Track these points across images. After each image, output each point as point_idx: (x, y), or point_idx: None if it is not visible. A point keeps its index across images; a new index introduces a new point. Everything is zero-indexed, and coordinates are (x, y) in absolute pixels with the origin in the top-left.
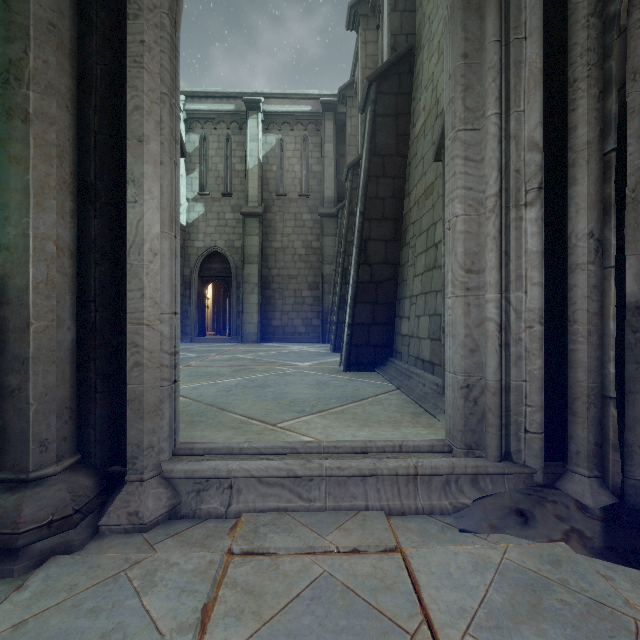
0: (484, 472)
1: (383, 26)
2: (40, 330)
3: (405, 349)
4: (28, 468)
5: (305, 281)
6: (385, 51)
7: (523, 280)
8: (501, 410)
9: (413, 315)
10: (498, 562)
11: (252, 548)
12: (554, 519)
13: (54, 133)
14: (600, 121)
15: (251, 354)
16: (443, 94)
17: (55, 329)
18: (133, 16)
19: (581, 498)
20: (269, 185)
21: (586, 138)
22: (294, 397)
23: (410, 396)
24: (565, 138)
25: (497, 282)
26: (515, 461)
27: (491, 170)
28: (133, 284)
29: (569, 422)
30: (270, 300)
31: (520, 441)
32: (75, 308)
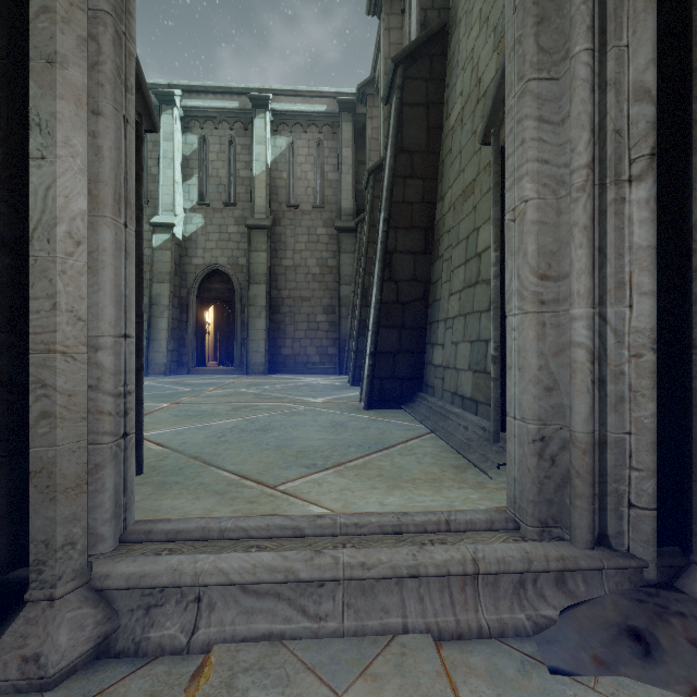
0: (574, 567)
1: (411, 1)
2: None
3: (439, 382)
4: None
5: (320, 304)
6: (413, 30)
7: (626, 288)
8: (594, 474)
9: (449, 341)
10: None
11: None
12: (689, 647)
13: None
14: None
15: (256, 388)
16: (487, 71)
17: None
18: None
19: None
20: (279, 194)
21: None
22: (303, 445)
23: (449, 443)
24: (685, 86)
25: (589, 291)
26: (615, 548)
27: (580, 130)
28: (38, 288)
29: (695, 493)
30: (280, 325)
31: (622, 519)
32: None
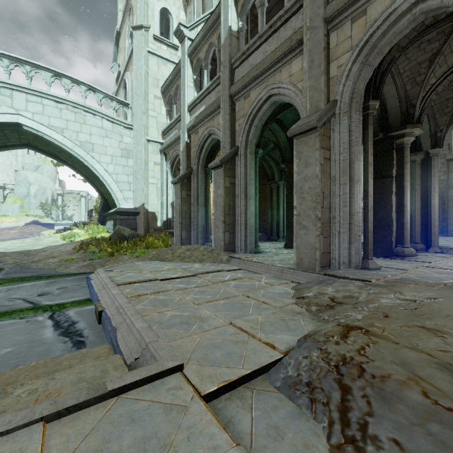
0: None
1: None
2: (417, 221)
3: None
4: (415, 241)
5: None
6: None
7: None
8: None
9: None
10: None
11: None
12: None
13: (419, 191)
14: None
15: None
16: None
17: (419, 221)
18: (432, 168)
19: None
20: None
21: None
22: None
23: None
24: None
25: None
26: None
27: None
28: (432, 213)
29: None
30: None
31: None
32: (420, 218)
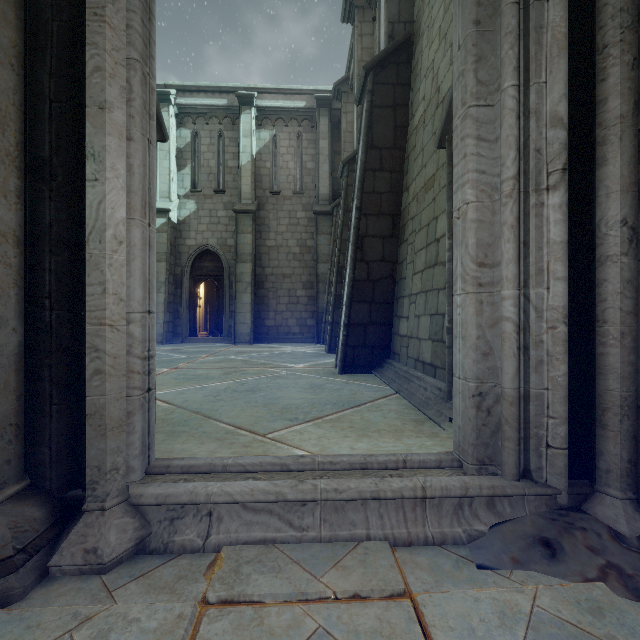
0: (502, 494)
1: (380, 14)
2: None
3: (404, 350)
4: None
5: (299, 280)
6: (382, 40)
7: (545, 274)
8: (519, 422)
9: (412, 315)
10: (528, 611)
11: (232, 595)
12: (586, 551)
13: None
14: (634, 92)
15: (243, 355)
16: (445, 81)
17: None
18: None
19: (614, 524)
20: (263, 182)
21: (619, 111)
22: (286, 402)
23: (411, 401)
24: (592, 113)
25: (515, 277)
26: (536, 480)
27: (508, 149)
28: (93, 277)
29: (598, 436)
30: (264, 300)
31: (541, 457)
32: (23, 305)
